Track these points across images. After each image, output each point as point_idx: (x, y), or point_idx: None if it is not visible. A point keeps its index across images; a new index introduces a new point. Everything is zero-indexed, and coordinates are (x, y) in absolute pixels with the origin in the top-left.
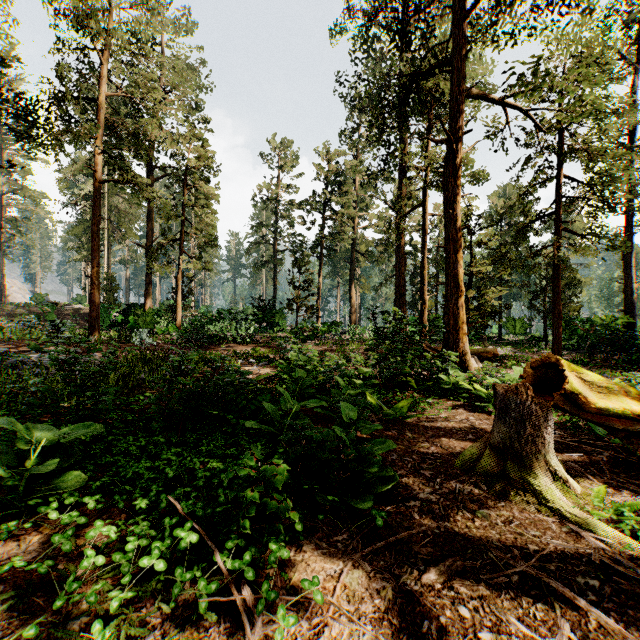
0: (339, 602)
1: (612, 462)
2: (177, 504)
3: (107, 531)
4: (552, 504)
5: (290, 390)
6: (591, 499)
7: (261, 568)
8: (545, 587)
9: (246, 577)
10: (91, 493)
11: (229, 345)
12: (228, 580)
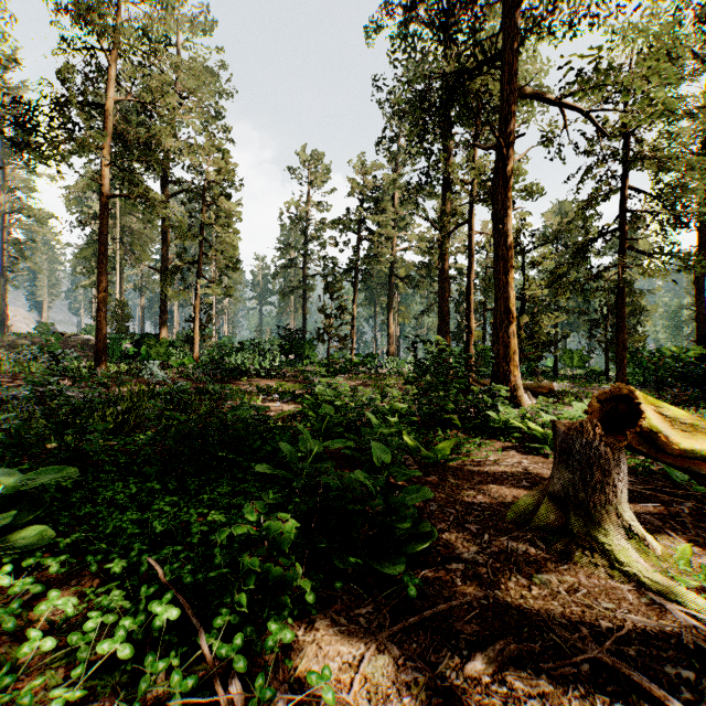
0: (357, 700)
1: (695, 514)
2: (158, 568)
3: (63, 604)
4: (627, 568)
5: (315, 429)
6: (674, 561)
7: (258, 654)
8: (624, 680)
9: (235, 668)
10: (61, 552)
11: (251, 379)
12: (212, 671)
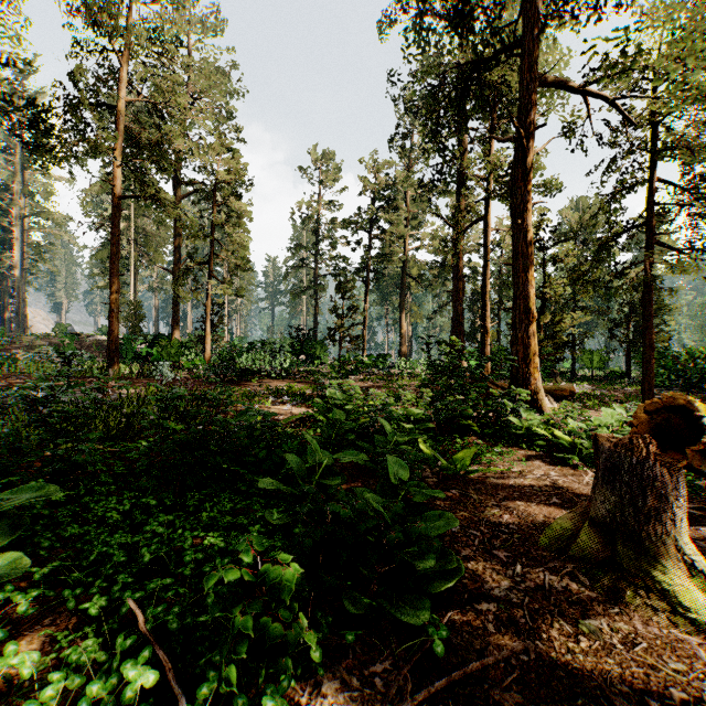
0: None
1: None
2: (139, 613)
3: (19, 664)
4: (694, 615)
5: (325, 435)
6: None
7: None
8: None
9: None
10: (38, 582)
11: (262, 380)
12: None
